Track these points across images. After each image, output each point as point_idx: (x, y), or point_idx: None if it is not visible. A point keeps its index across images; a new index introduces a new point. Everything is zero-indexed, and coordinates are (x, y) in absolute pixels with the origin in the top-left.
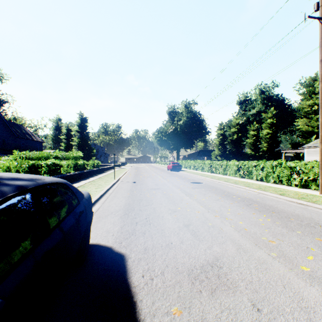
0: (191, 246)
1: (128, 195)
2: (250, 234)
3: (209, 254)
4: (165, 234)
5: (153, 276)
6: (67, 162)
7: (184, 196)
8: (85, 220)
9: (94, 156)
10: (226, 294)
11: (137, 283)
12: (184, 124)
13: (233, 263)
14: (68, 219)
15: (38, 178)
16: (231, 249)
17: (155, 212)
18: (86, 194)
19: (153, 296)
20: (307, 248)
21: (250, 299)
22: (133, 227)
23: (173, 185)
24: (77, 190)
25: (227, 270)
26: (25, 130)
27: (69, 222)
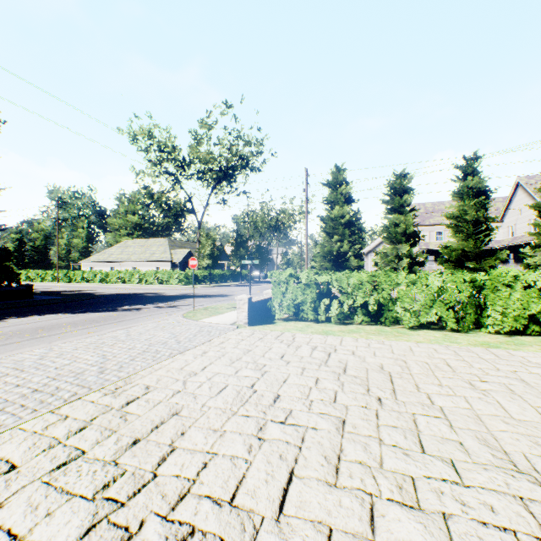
0: None
1: None
2: None
3: None
4: None
5: None
6: None
7: None
8: None
9: None
10: None
11: None
12: None
13: None
14: None
15: None
16: None
17: None
18: None
19: None
20: None
21: None
22: None
23: None
24: None
25: None
26: None
27: None
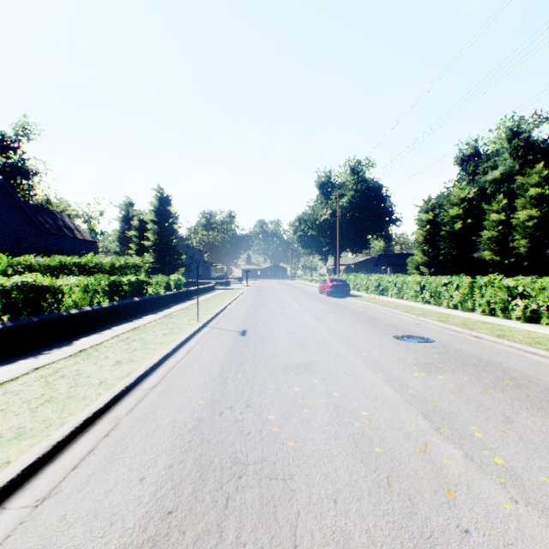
0: None
1: (195, 415)
2: None
3: None
4: None
5: None
6: (84, 279)
7: (434, 441)
8: None
9: (182, 266)
10: None
11: None
12: (350, 204)
13: None
14: None
15: None
16: None
17: None
18: None
19: None
20: None
21: None
22: None
23: (352, 349)
24: None
25: None
26: (64, 220)
27: None
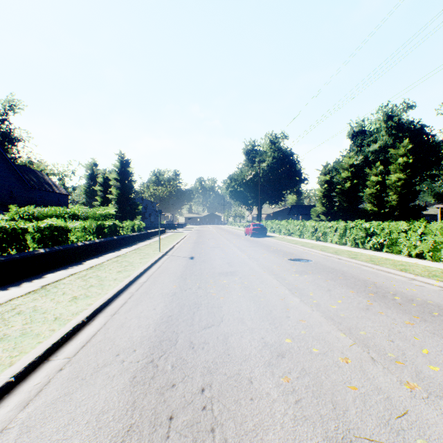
0: None
1: (172, 291)
2: None
3: None
4: None
5: None
6: (82, 223)
7: (289, 296)
8: None
9: (139, 214)
10: None
11: None
12: (269, 168)
13: None
14: None
15: None
16: None
17: (229, 354)
18: None
19: None
20: None
21: None
22: None
23: (260, 265)
24: None
25: None
26: (44, 178)
27: None
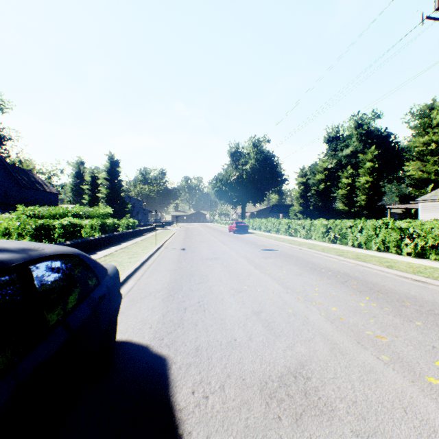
0: (264, 345)
1: (173, 268)
2: (348, 326)
3: (290, 358)
4: (226, 326)
5: (208, 392)
6: (91, 221)
7: (253, 270)
8: (109, 308)
9: (128, 213)
10: (318, 423)
11: (184, 404)
12: (252, 169)
13: (326, 372)
14: (80, 309)
15: (33, 247)
16: (322, 350)
17: (212, 292)
18: (112, 270)
19: (208, 425)
20: (433, 348)
21: (355, 431)
22: (179, 315)
23: (237, 253)
24: (96, 264)
25: (317, 384)
26: (34, 177)
27: (81, 314)
